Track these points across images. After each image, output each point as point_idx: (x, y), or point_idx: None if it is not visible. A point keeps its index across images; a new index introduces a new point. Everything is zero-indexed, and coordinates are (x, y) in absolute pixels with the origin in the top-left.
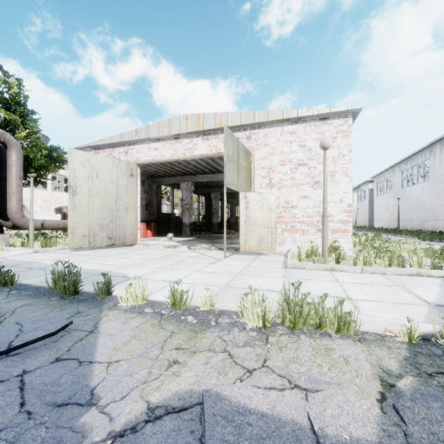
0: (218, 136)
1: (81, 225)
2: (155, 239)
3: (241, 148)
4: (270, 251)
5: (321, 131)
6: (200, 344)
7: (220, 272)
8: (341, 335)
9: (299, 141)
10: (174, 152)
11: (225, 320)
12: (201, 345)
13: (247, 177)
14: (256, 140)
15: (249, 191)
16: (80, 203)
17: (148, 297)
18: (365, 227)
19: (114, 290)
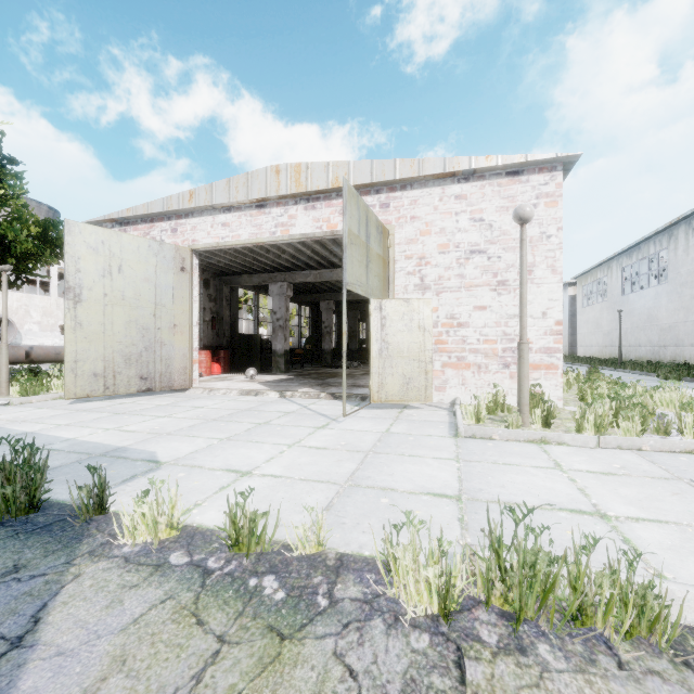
0: (333, 202)
1: (90, 357)
2: (225, 379)
3: (373, 221)
4: (424, 402)
5: (510, 194)
6: (287, 691)
7: (336, 449)
8: (635, 642)
9: (472, 212)
10: (256, 231)
11: (351, 589)
12: (291, 693)
13: (382, 274)
14: (397, 210)
15: (385, 297)
16: (87, 318)
17: (181, 523)
18: (565, 357)
19: (120, 496)
